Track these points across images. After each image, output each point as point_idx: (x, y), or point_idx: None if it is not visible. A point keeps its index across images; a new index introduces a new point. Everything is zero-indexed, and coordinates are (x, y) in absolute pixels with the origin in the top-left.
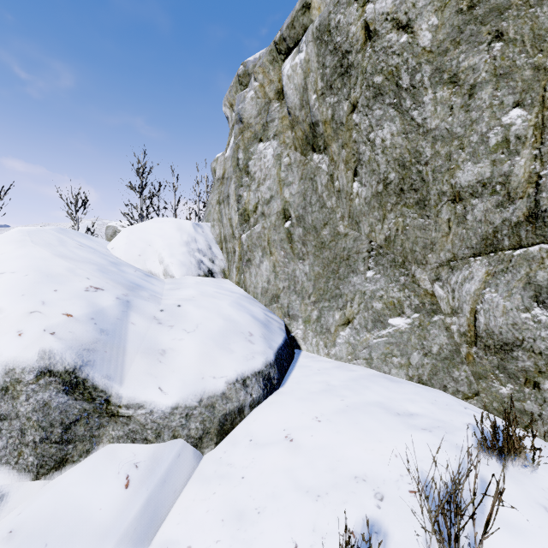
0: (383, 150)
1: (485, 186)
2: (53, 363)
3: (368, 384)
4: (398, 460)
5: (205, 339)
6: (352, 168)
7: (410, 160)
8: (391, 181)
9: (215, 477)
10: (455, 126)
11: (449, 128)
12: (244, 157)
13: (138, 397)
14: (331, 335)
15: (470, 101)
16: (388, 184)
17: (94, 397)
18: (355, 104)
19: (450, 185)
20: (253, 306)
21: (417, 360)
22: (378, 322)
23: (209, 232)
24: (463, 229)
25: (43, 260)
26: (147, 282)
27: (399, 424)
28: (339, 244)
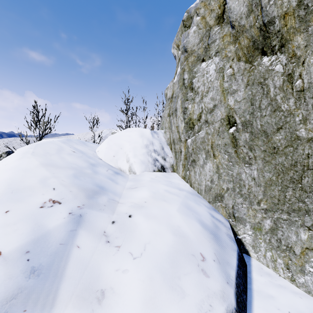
0: None
1: None
2: None
3: None
4: None
5: (152, 271)
6: None
7: None
8: None
9: None
10: None
11: None
12: (189, 77)
13: None
14: (296, 256)
15: None
16: None
17: None
18: None
19: None
20: (199, 205)
21: None
22: None
23: (162, 137)
24: None
25: (24, 172)
26: (112, 182)
27: None
28: (299, 150)
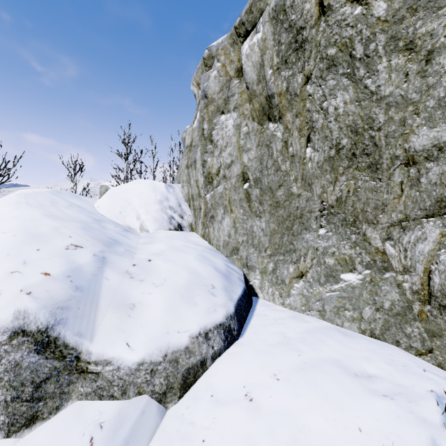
0: (335, 117)
1: (442, 150)
2: (27, 323)
3: (323, 337)
4: (363, 435)
5: (172, 293)
6: (305, 135)
7: (363, 126)
8: (343, 146)
9: (177, 437)
10: (411, 92)
11: (403, 94)
12: (208, 128)
13: (106, 354)
14: (286, 286)
15: (427, 67)
16: (340, 149)
17: (65, 355)
18: (309, 75)
19: (404, 149)
20: (216, 257)
21: (369, 315)
22: (330, 277)
23: (179, 192)
24: (416, 192)
25: (32, 221)
26: (124, 237)
27: (358, 388)
28: (293, 203)
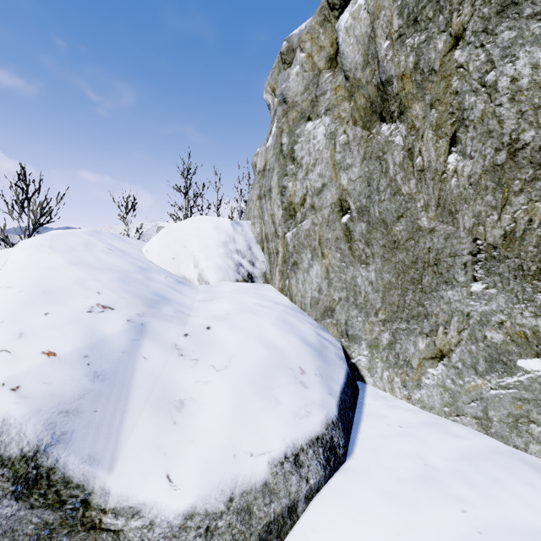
0: (512, 95)
1: None
2: (5, 442)
3: (498, 473)
4: None
5: (240, 382)
6: (447, 134)
7: None
8: (526, 143)
9: None
10: None
11: None
12: (289, 142)
13: (133, 495)
14: (413, 370)
15: None
16: (518, 150)
17: (64, 499)
18: (460, 33)
19: None
20: (302, 322)
21: None
22: (497, 362)
23: (249, 230)
24: None
25: (50, 270)
26: (176, 292)
27: None
28: (421, 243)
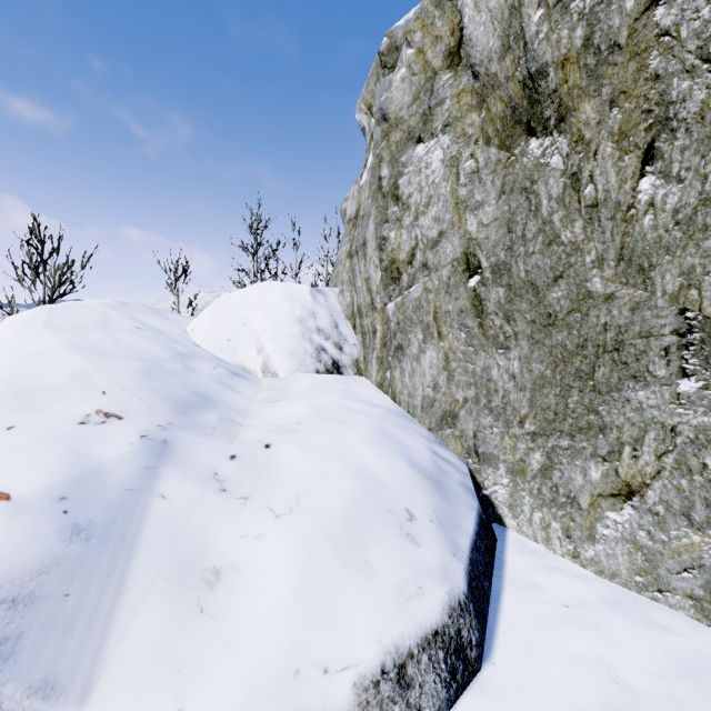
0: None
1: None
2: None
3: None
4: None
5: (312, 536)
6: (639, 145)
7: None
8: None
9: None
10: None
11: None
12: (390, 174)
13: None
14: (582, 513)
15: None
16: None
17: None
18: None
19: None
20: (409, 433)
21: None
22: None
23: (335, 301)
24: None
25: (35, 359)
26: (227, 389)
27: None
28: (592, 317)
